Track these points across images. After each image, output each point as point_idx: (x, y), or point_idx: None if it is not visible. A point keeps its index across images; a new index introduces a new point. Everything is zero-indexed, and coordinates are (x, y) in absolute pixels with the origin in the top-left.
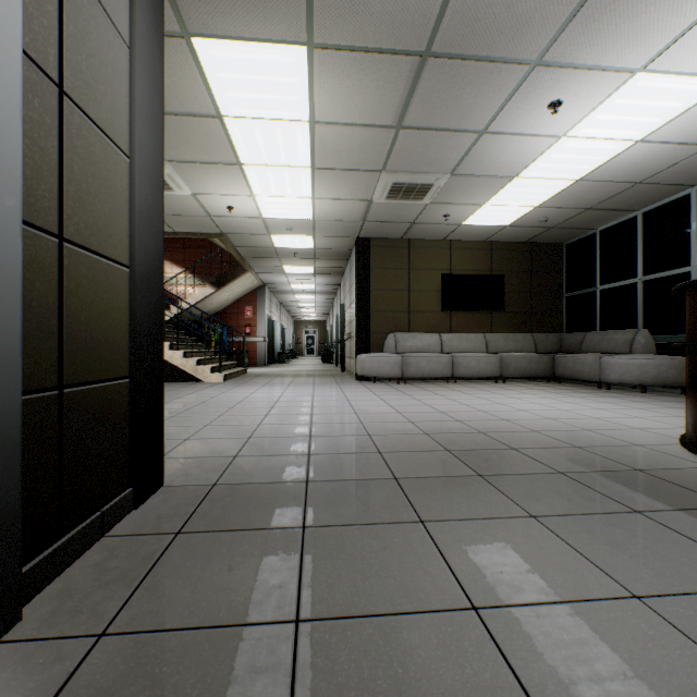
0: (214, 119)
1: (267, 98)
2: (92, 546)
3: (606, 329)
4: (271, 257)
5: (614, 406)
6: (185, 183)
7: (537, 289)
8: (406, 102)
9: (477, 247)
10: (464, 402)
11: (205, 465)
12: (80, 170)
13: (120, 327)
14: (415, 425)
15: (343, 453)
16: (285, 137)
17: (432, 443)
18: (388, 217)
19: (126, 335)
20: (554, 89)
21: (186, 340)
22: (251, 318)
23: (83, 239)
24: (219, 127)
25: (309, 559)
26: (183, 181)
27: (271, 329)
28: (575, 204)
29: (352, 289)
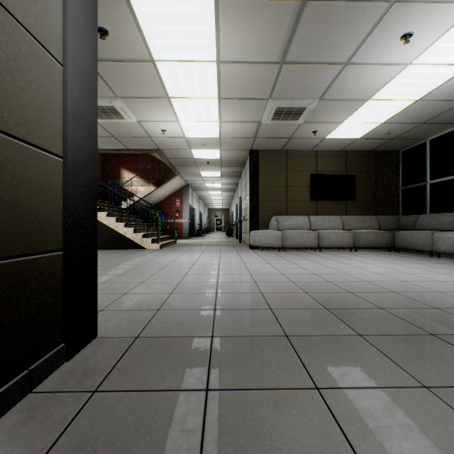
0: (148, 63)
1: (185, 44)
2: (16, 404)
3: (434, 212)
4: (192, 165)
5: (450, 271)
6: (132, 113)
7: (380, 184)
8: (288, 41)
9: (336, 155)
10: (330, 266)
11: (133, 317)
12: (2, 62)
13: (52, 207)
14: (296, 284)
15: (242, 309)
16: (199, 75)
17: (312, 301)
18: (272, 134)
19: (59, 215)
20: (407, 23)
21: (137, 221)
22: (179, 207)
23: (6, 125)
24: (153, 70)
25: (210, 435)
26: (131, 112)
27: (193, 214)
28: (413, 119)
29: (246, 186)
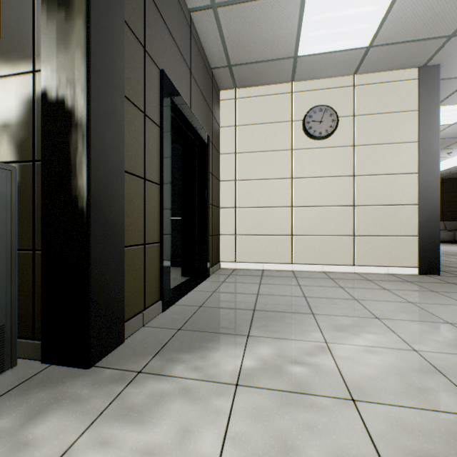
0: None
1: None
2: None
3: None
4: None
5: None
6: None
7: (446, 200)
8: None
9: None
10: None
11: None
12: None
13: None
14: None
15: None
16: None
17: None
18: None
19: None
20: (448, 151)
21: None
22: None
23: None
24: None
25: None
26: None
27: None
28: None
29: None
